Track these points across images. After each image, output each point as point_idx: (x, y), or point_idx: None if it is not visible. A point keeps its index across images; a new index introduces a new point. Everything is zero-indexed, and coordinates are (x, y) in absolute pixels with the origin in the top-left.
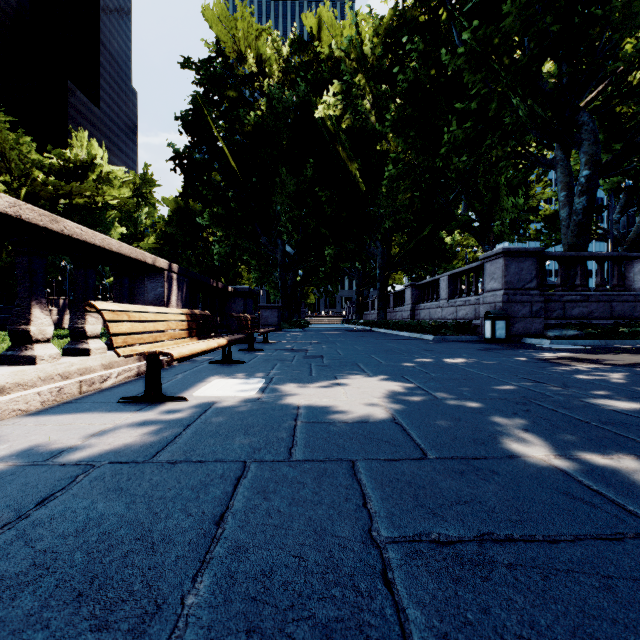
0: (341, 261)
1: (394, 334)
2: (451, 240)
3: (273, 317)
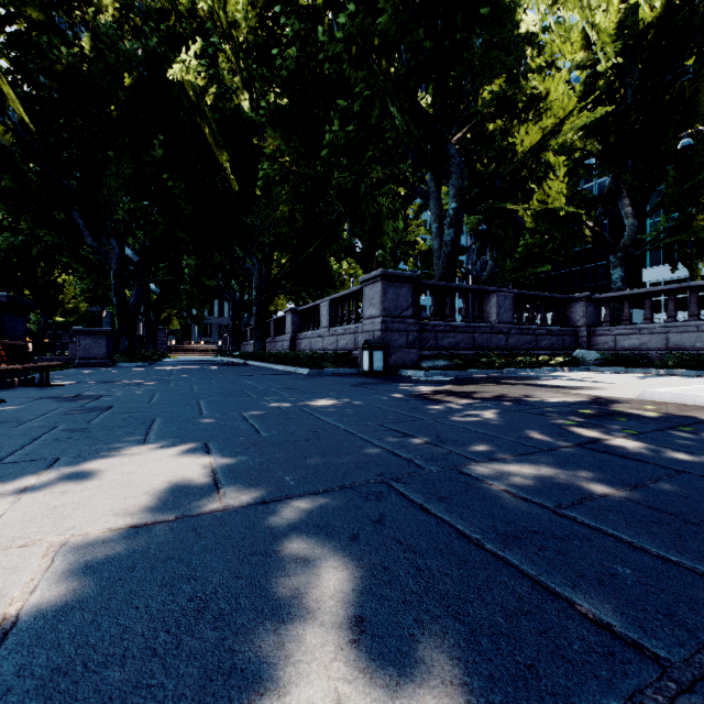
0: (206, 277)
1: (268, 368)
2: (339, 267)
3: (99, 347)
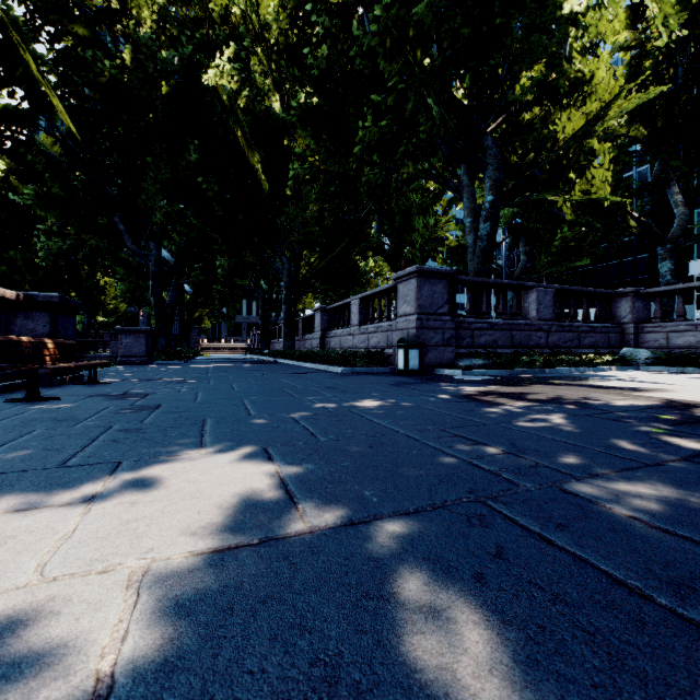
0: (238, 277)
1: (299, 366)
2: (365, 266)
3: (139, 345)
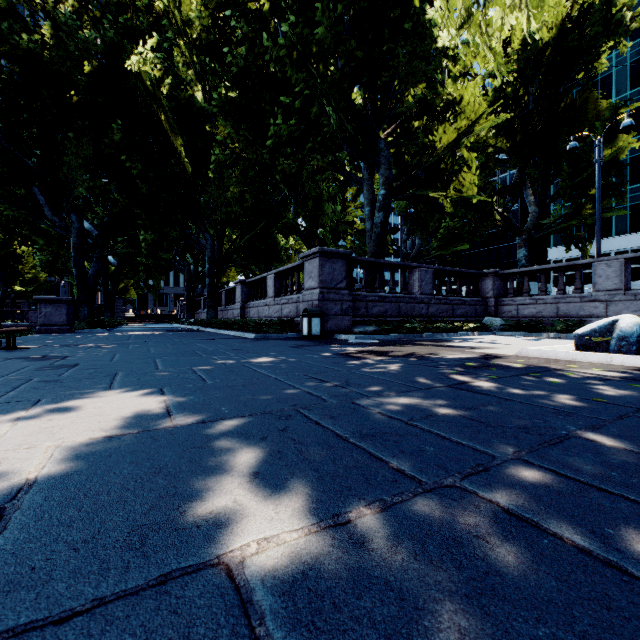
0: (162, 250)
1: (219, 333)
2: (286, 243)
3: (60, 314)
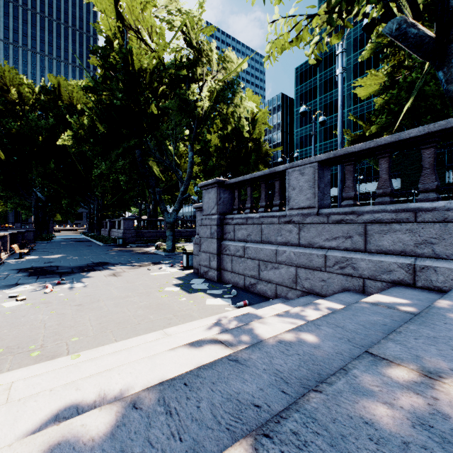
0: (74, 206)
1: (95, 243)
2: None
3: (30, 236)
